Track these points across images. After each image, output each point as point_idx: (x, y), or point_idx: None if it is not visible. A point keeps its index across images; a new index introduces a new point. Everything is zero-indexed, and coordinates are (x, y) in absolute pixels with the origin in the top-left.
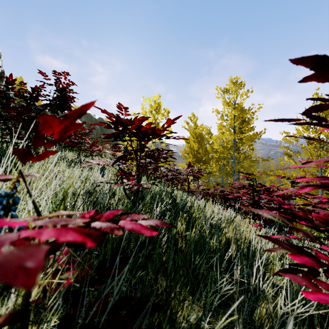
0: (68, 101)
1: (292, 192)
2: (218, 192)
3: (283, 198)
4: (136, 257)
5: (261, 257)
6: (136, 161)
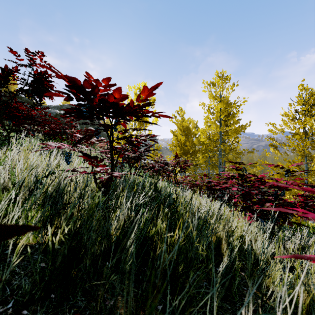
0: (45, 86)
1: (289, 182)
2: (205, 183)
3: (279, 189)
4: (101, 268)
5: (258, 259)
6: (109, 145)
